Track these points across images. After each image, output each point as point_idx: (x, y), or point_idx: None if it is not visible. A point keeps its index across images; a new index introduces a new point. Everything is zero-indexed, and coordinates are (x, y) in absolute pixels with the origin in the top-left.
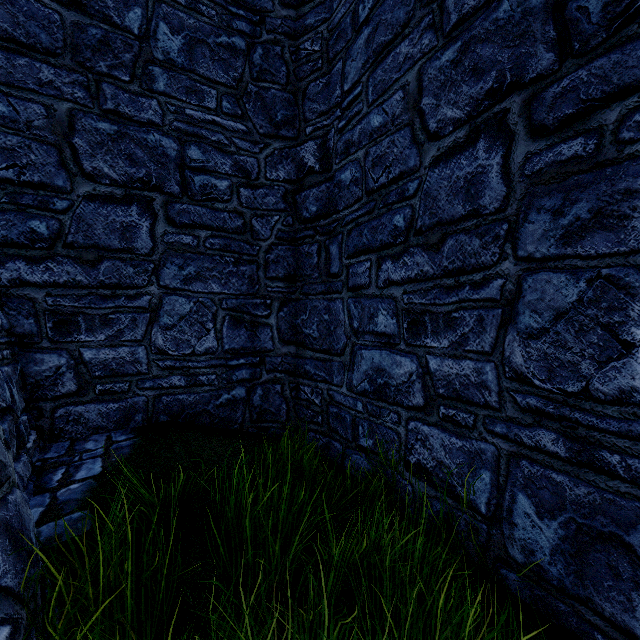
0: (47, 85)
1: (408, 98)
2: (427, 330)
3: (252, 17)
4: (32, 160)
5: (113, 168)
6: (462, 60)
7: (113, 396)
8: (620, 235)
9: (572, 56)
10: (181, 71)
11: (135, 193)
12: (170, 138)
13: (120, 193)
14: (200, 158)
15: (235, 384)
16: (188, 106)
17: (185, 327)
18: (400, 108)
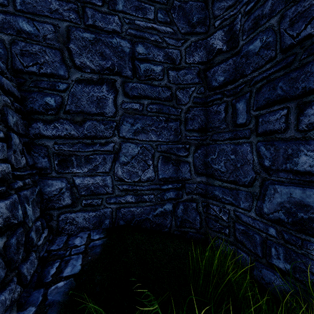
0: (54, 12)
1: None
2: None
3: None
4: (46, 59)
5: (92, 62)
6: None
7: (92, 207)
8: None
9: None
10: None
11: (105, 77)
12: (125, 40)
13: (96, 77)
14: (144, 52)
15: (165, 201)
16: (136, 18)
17: (135, 163)
18: None
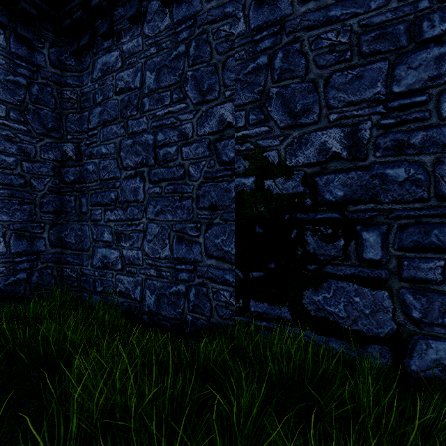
0: None
1: (116, 149)
2: (123, 240)
3: (31, 67)
4: None
5: None
6: (133, 147)
7: None
8: (165, 216)
9: (157, 164)
10: None
11: None
12: None
13: None
14: None
15: (19, 271)
16: None
17: None
18: (113, 151)
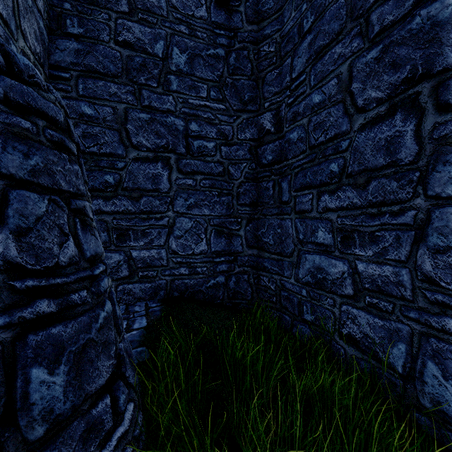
0: (113, 95)
1: (341, 83)
2: (356, 243)
3: (229, 34)
4: (106, 140)
5: (148, 141)
6: (383, 57)
7: (148, 279)
8: None
9: None
10: (186, 76)
11: (160, 155)
12: (179, 119)
13: (152, 155)
14: (197, 129)
15: (218, 274)
16: (190, 97)
17: (188, 237)
18: (335, 90)
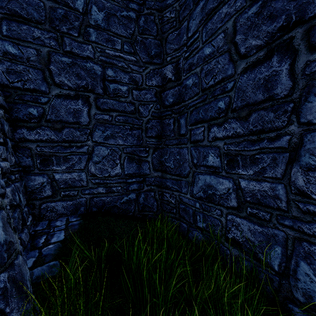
0: (37, 39)
1: (227, 37)
2: (239, 165)
3: (139, 1)
4: (30, 77)
5: (69, 81)
6: (262, 11)
7: (69, 198)
8: None
9: None
10: (103, 30)
11: (80, 93)
12: (98, 65)
13: (73, 93)
14: (113, 75)
15: (130, 192)
16: (107, 48)
17: (105, 162)
18: (222, 43)
